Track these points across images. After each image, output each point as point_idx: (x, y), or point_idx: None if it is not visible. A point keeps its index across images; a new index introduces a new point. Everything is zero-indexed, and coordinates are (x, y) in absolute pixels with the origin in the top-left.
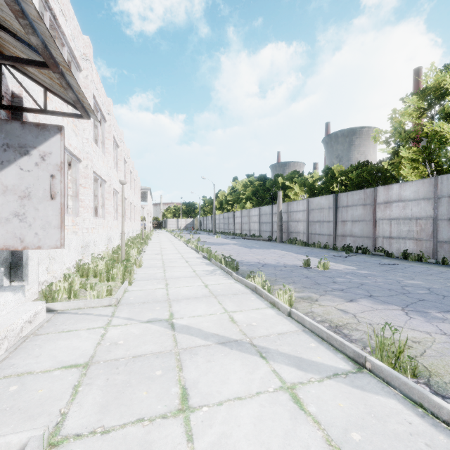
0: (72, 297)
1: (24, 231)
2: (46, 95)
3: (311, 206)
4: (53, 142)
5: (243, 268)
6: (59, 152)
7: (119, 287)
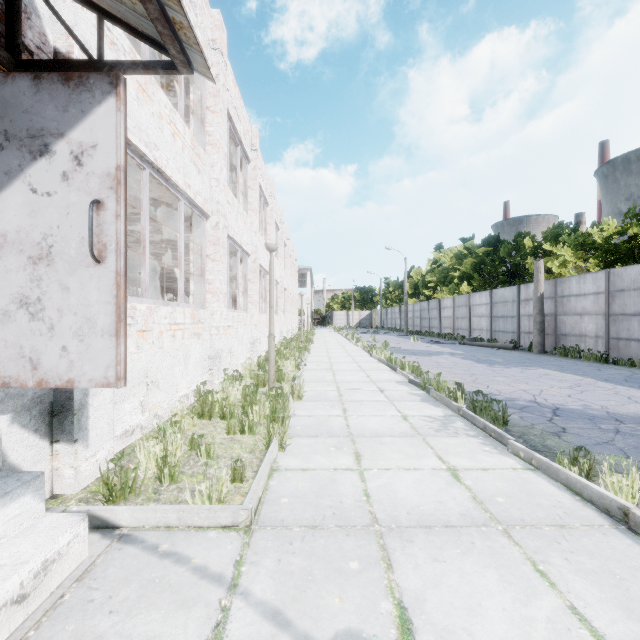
0: (164, 481)
1: (39, 343)
2: (101, 28)
3: (618, 283)
4: (99, 118)
5: (511, 416)
6: (112, 143)
7: (260, 455)
